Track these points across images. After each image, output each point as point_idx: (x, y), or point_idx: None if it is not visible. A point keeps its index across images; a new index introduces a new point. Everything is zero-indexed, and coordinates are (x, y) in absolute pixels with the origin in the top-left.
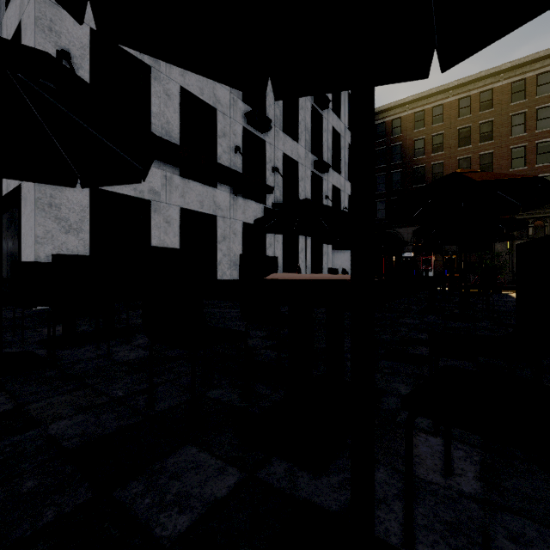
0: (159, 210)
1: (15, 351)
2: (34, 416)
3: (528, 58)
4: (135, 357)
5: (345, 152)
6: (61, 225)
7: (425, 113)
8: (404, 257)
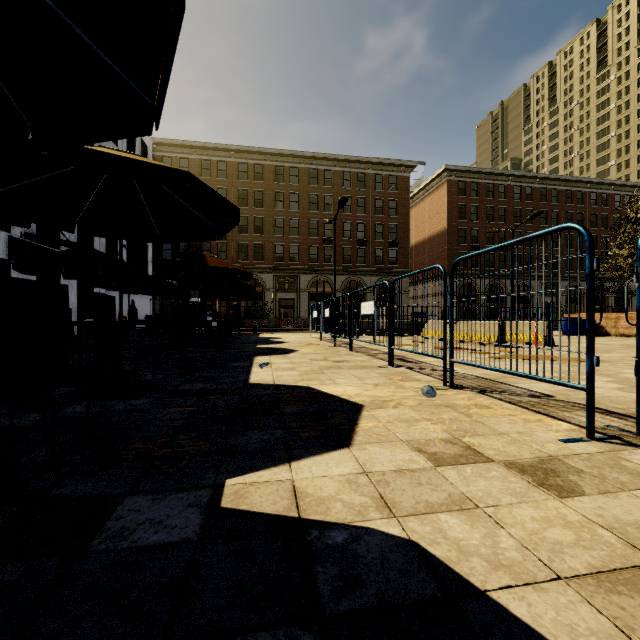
0: None
1: None
2: None
3: (285, 151)
4: None
5: None
6: None
7: (212, 163)
8: (191, 302)
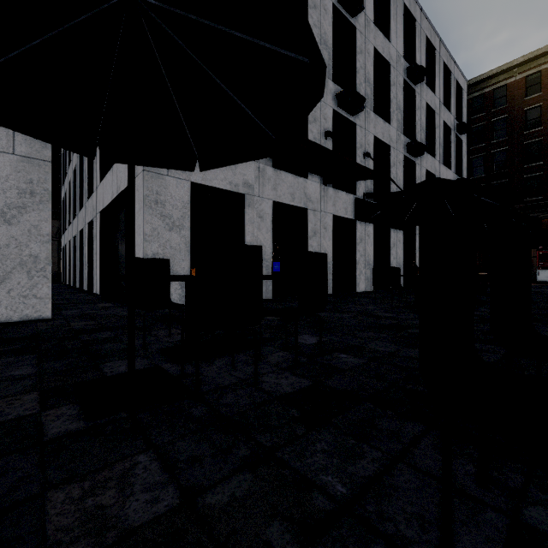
0: (252, 205)
1: (141, 363)
2: (226, 543)
3: None
4: (290, 387)
5: (439, 131)
6: (165, 222)
7: (542, 74)
8: None
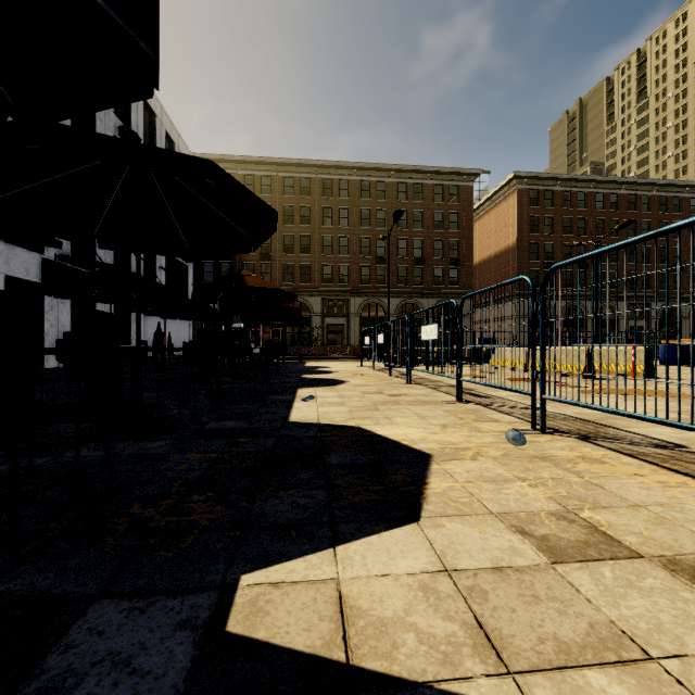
0: None
1: None
2: None
3: (333, 162)
4: None
5: None
6: None
7: (255, 179)
8: (234, 328)
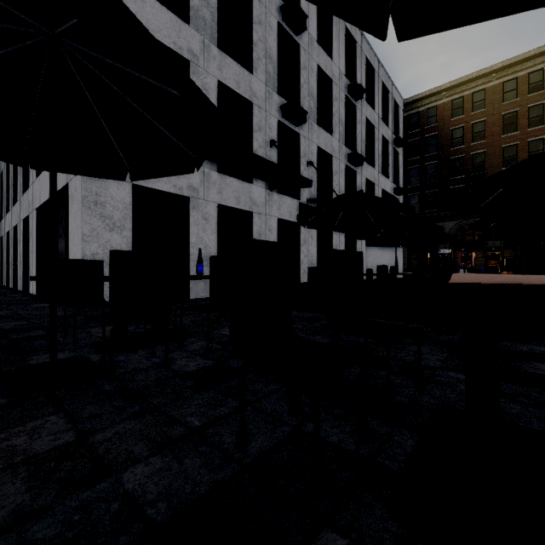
0: (197, 207)
1: (68, 355)
2: (102, 455)
3: None
4: (195, 367)
5: (378, 144)
6: (105, 223)
7: (464, 99)
8: (440, 253)
